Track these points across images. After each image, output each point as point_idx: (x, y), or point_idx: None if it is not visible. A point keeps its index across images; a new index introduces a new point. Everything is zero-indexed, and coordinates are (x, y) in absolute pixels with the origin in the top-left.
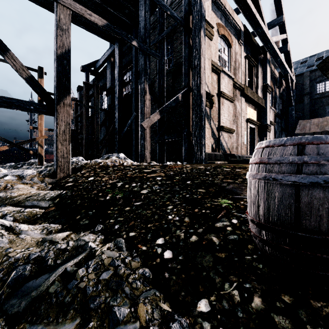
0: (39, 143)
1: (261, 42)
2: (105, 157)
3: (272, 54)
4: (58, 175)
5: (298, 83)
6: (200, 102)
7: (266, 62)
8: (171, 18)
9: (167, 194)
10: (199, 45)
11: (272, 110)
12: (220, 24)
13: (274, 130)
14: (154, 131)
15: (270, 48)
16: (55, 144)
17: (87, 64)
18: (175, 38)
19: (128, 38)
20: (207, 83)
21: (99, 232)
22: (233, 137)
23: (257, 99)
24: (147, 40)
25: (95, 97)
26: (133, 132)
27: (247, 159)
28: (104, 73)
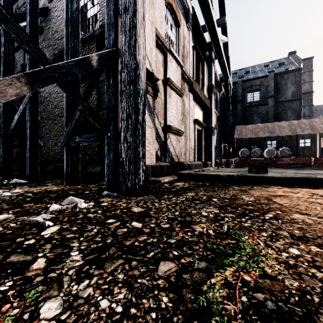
0: None
1: (209, 35)
2: None
3: (217, 52)
4: None
5: (233, 90)
6: (136, 77)
7: (211, 61)
8: None
9: None
10: None
11: (215, 113)
12: None
13: (216, 133)
14: None
15: (216, 44)
16: None
17: None
18: None
19: None
20: (150, 58)
21: None
22: (181, 140)
23: (204, 99)
24: None
25: None
26: (28, 125)
27: (203, 174)
28: None
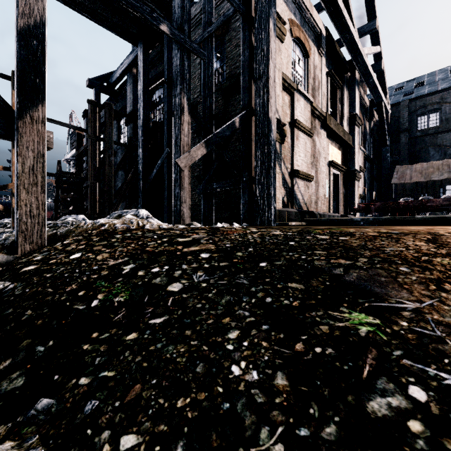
0: (13, 193)
1: (349, 54)
2: (115, 215)
3: (362, 72)
4: (21, 248)
5: (393, 115)
6: (268, 131)
7: (354, 83)
8: (223, 9)
9: (224, 295)
10: (267, 43)
11: (361, 151)
12: (293, 21)
13: (364, 178)
14: (198, 176)
15: (360, 62)
16: (15, 191)
17: (96, 77)
18: (228, 38)
19: (154, 18)
20: (277, 105)
21: (36, 431)
22: (311, 187)
23: (343, 135)
24: (186, 26)
25: (107, 124)
26: (166, 177)
27: (334, 219)
28: (123, 92)
